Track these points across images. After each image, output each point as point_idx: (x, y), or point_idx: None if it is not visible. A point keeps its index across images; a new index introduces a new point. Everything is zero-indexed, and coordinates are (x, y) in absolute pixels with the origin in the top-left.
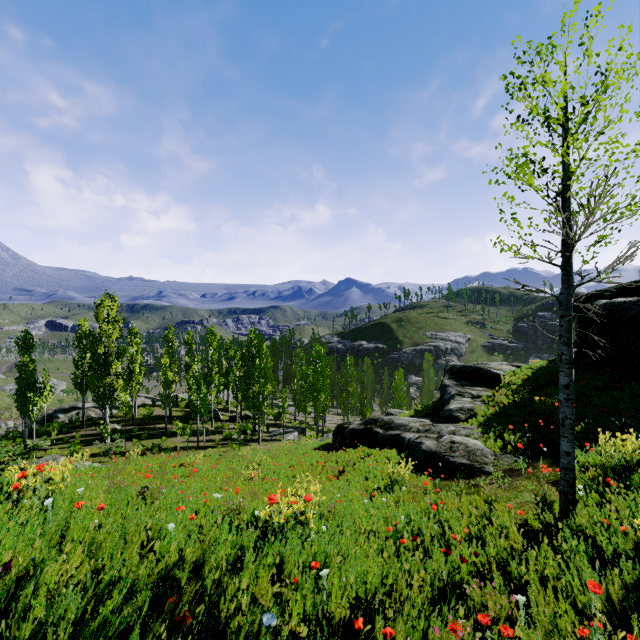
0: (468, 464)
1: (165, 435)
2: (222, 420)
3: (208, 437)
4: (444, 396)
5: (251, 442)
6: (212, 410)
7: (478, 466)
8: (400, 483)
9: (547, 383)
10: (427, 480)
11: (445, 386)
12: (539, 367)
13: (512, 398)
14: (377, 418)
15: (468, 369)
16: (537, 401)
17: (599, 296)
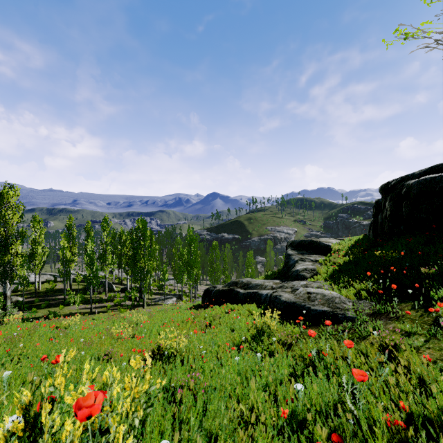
0: (330, 311)
1: (63, 304)
2: (115, 291)
3: (101, 304)
4: (289, 262)
5: (138, 307)
6: (106, 283)
7: (340, 312)
8: (267, 333)
9: (369, 248)
10: (295, 329)
11: (289, 255)
12: (358, 239)
13: (345, 259)
14: (238, 281)
15: (305, 242)
16: (378, 255)
17: (407, 179)
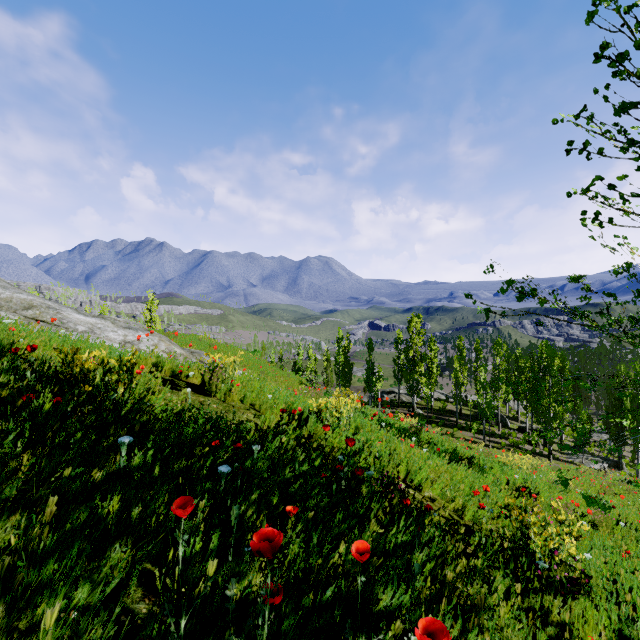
0: None
1: (456, 427)
2: (510, 428)
3: (494, 439)
4: None
5: (540, 456)
6: (499, 415)
7: None
8: None
9: None
10: None
11: None
12: None
13: None
14: None
15: None
16: None
17: None
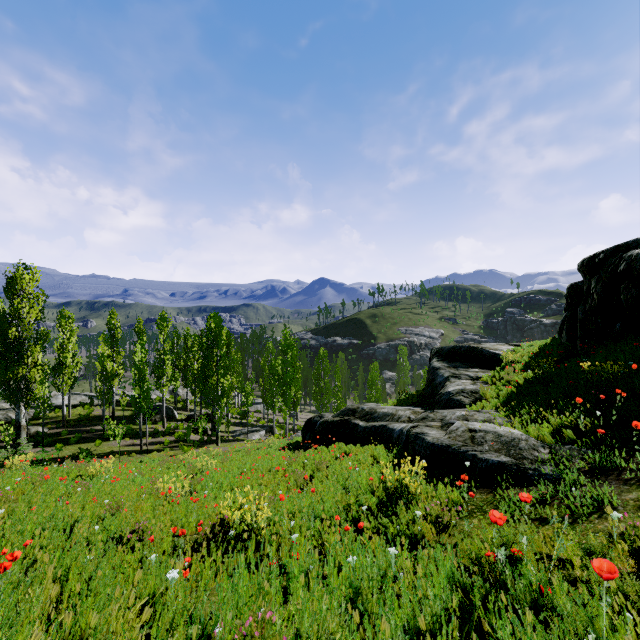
0: (513, 463)
1: (102, 438)
2: (178, 420)
3: (156, 439)
4: (435, 380)
5: (209, 443)
6: (164, 408)
7: (531, 466)
8: (404, 499)
9: (563, 358)
10: (452, 494)
11: (435, 369)
12: (543, 344)
13: (526, 376)
14: (356, 408)
15: (460, 349)
16: (587, 368)
17: (627, 249)
